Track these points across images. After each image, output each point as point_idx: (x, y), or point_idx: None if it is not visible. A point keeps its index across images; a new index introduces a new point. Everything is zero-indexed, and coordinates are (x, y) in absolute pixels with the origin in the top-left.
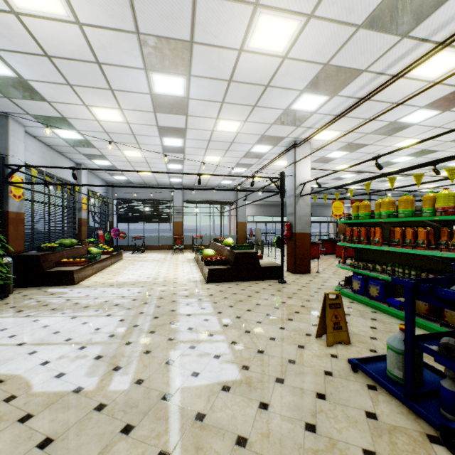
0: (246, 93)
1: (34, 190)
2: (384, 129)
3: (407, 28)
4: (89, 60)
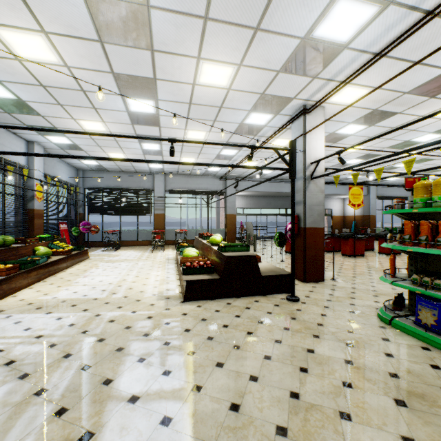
0: None
1: None
2: (431, 83)
3: None
4: None
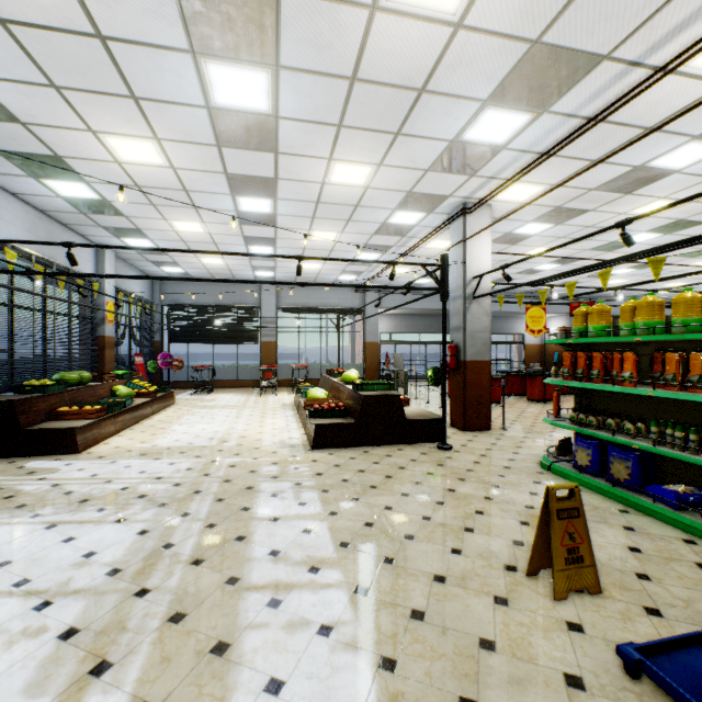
0: (382, 106)
1: (6, 285)
2: (620, 180)
3: None
4: (81, 29)
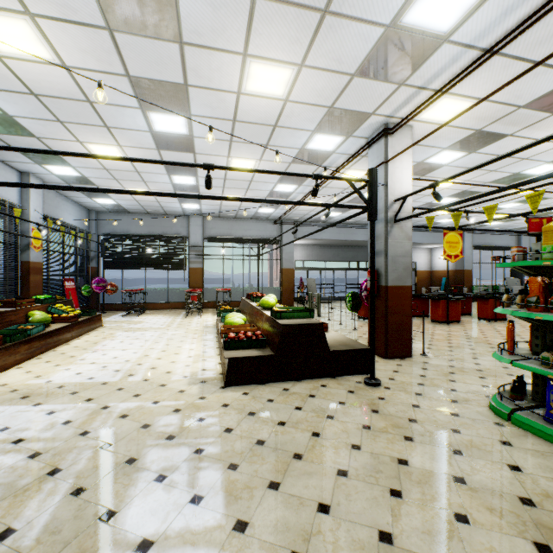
0: None
1: None
2: None
3: None
4: None
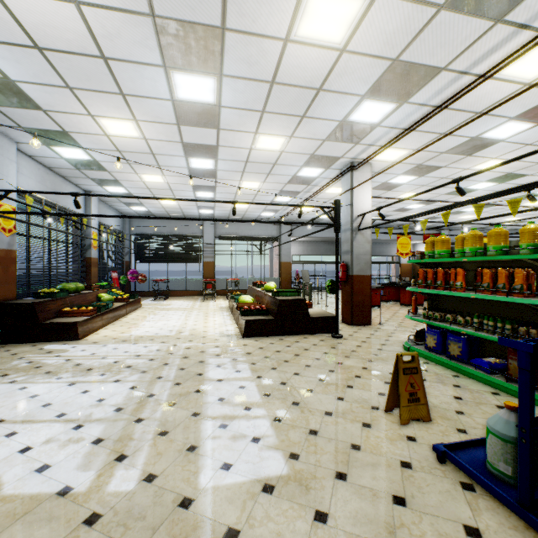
0: (292, 99)
1: (28, 222)
2: (462, 146)
3: (503, 8)
4: (91, 53)
